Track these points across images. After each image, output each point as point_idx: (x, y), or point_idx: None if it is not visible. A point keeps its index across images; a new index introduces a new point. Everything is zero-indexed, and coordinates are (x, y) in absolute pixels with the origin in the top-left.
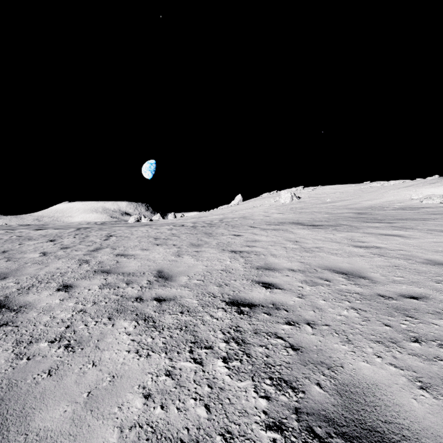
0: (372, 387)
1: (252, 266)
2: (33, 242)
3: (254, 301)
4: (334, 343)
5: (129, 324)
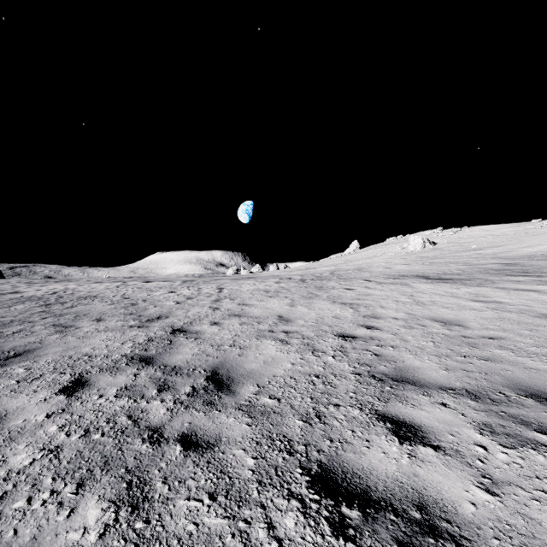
0: (415, 368)
1: (360, 315)
2: (158, 293)
3: (356, 335)
4: (404, 355)
5: (270, 342)
